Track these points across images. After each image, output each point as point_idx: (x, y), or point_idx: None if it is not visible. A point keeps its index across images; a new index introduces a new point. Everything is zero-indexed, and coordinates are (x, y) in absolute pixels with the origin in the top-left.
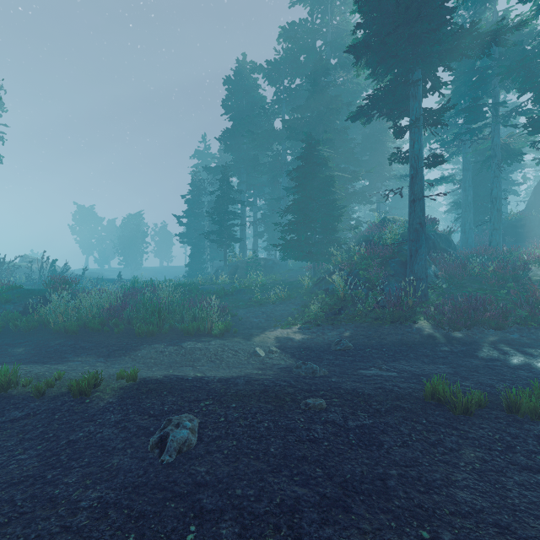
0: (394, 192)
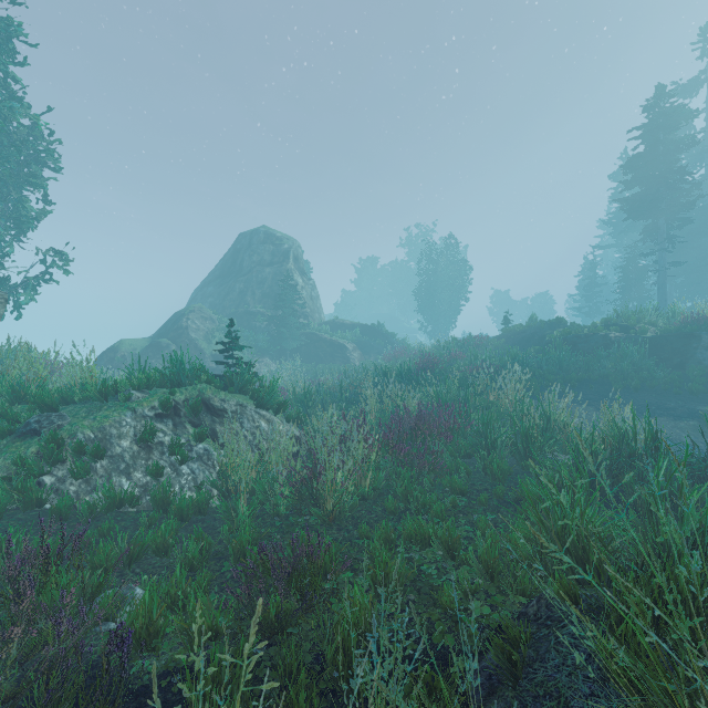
0: (654, 283)
